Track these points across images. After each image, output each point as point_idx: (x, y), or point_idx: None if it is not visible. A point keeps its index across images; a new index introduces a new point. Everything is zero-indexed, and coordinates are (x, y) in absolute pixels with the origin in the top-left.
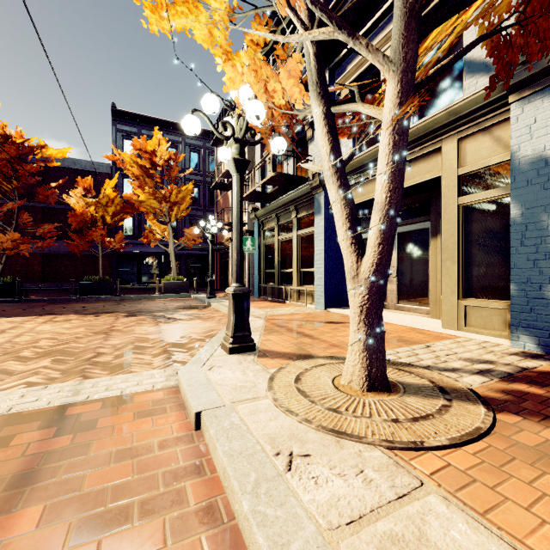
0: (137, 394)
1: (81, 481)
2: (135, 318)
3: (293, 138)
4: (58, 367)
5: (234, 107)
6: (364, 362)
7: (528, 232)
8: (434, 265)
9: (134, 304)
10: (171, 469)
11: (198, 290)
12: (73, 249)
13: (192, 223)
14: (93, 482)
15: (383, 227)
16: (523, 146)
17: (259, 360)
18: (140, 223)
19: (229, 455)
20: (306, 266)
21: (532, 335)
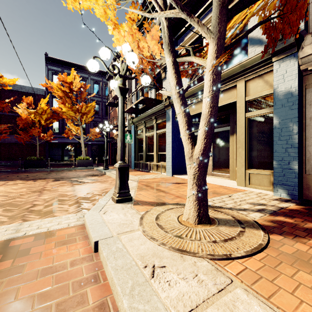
0: (58, 230)
1: (16, 292)
2: (59, 182)
3: (154, 78)
4: (7, 214)
5: (119, 56)
6: (196, 207)
7: (282, 133)
8: (232, 150)
9: (59, 173)
10: (78, 280)
11: (99, 165)
12: (20, 140)
13: (94, 126)
14: (24, 292)
15: (207, 128)
16: (280, 85)
17: (134, 206)
18: (63, 125)
19: (115, 269)
20: (161, 151)
21: (284, 189)
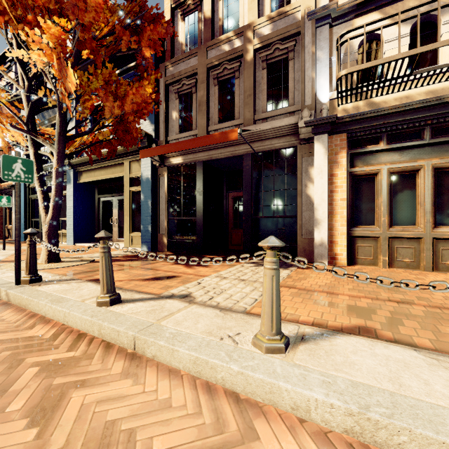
0: None
1: None
2: None
3: (54, 125)
4: None
5: None
6: (47, 253)
7: (145, 205)
8: None
9: None
10: None
11: None
12: None
13: None
14: None
15: (54, 204)
16: (144, 172)
17: None
18: None
19: None
20: (63, 217)
21: (146, 245)
